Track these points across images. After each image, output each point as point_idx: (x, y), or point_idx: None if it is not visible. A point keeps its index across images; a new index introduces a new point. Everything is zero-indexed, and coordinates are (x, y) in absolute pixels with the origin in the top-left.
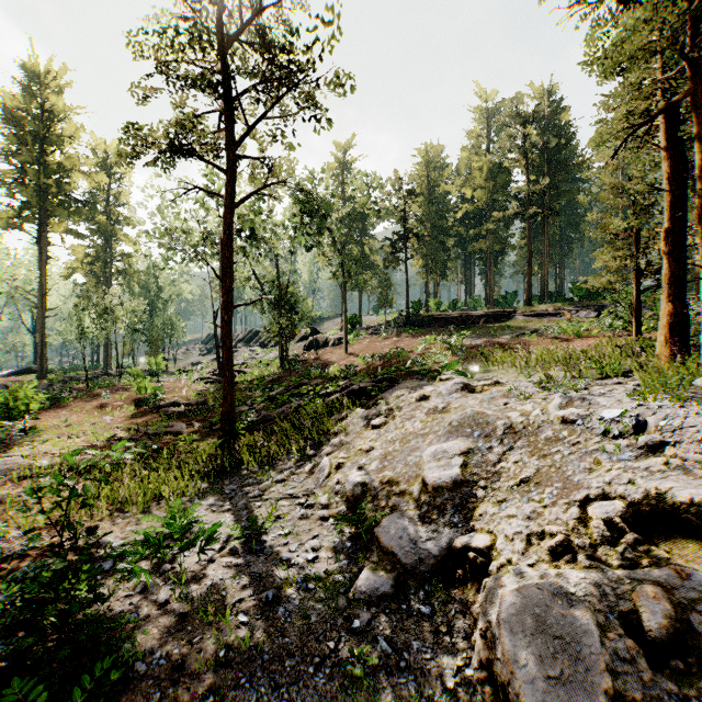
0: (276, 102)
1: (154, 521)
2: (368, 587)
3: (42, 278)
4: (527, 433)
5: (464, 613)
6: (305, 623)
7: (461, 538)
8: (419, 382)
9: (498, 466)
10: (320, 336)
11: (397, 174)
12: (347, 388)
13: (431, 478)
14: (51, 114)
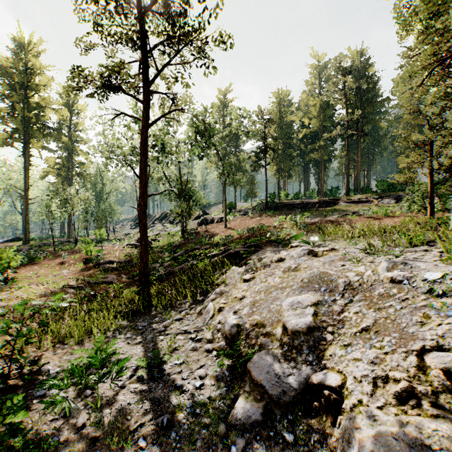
0: (177, 53)
1: (82, 353)
2: (242, 415)
3: (26, 178)
4: (362, 290)
5: (321, 442)
6: (192, 448)
7: (316, 375)
8: (276, 248)
9: (342, 315)
10: (208, 216)
11: (259, 109)
12: (226, 252)
13: (290, 324)
14: (31, 70)
